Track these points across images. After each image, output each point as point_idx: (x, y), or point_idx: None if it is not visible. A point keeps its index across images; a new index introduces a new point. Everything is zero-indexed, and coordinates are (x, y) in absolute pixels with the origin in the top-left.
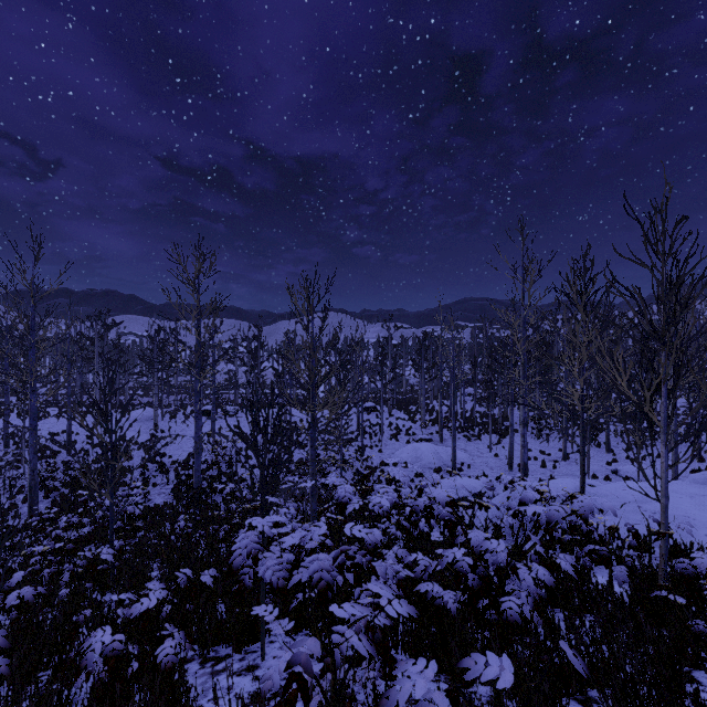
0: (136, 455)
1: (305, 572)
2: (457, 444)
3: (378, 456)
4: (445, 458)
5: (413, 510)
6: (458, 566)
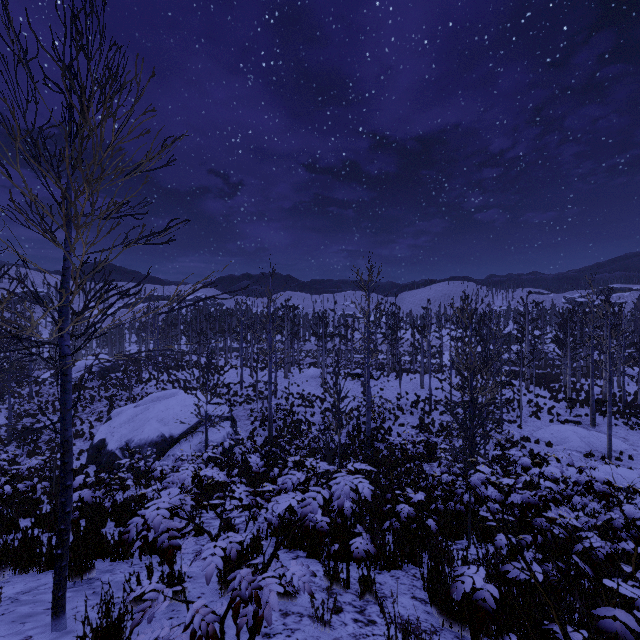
0: (315, 404)
1: (514, 499)
2: (614, 431)
3: (517, 431)
4: (598, 445)
5: (576, 482)
6: (614, 522)
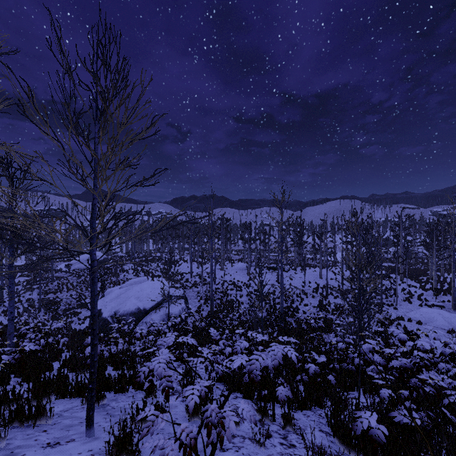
0: (243, 289)
1: (394, 364)
2: None
3: (394, 312)
4: None
5: (442, 353)
6: None
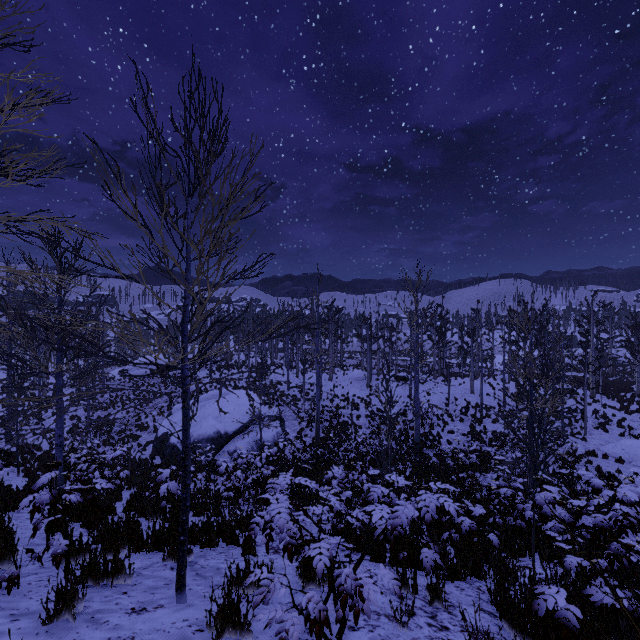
0: (360, 407)
1: (585, 521)
2: None
3: (581, 445)
4: None
5: None
6: None
